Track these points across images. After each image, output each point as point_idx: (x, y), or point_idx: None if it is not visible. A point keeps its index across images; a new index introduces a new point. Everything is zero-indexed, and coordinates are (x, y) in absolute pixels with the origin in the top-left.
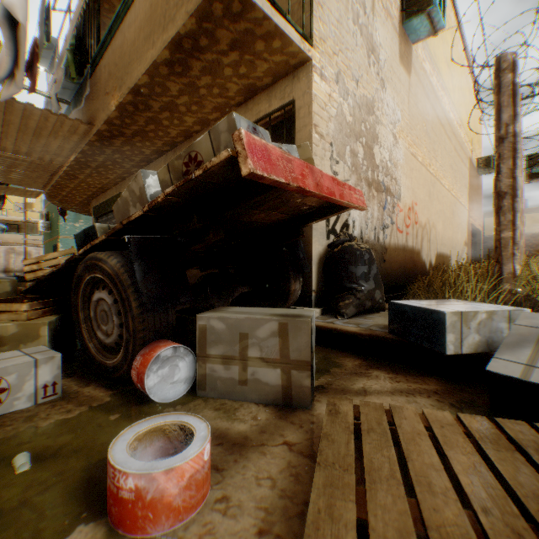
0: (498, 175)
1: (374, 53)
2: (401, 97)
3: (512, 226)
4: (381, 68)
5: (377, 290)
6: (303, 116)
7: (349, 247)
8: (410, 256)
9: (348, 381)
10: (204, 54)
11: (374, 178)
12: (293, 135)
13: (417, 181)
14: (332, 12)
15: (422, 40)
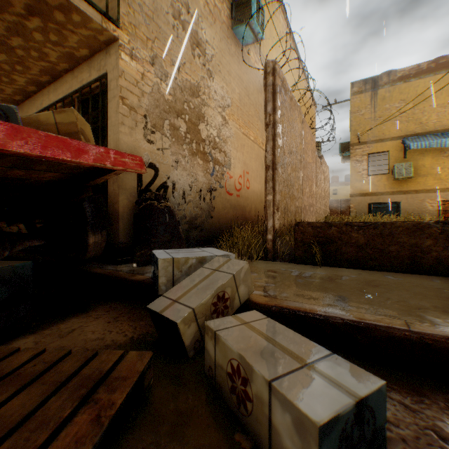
0: (266, 152)
1: (199, 47)
2: (231, 87)
3: (274, 192)
4: (207, 60)
5: (174, 241)
6: (113, 88)
7: (149, 204)
8: (242, 214)
9: (69, 325)
10: (2, 13)
11: (199, 149)
12: (106, 104)
13: (249, 155)
14: (146, 2)
15: (250, 45)
